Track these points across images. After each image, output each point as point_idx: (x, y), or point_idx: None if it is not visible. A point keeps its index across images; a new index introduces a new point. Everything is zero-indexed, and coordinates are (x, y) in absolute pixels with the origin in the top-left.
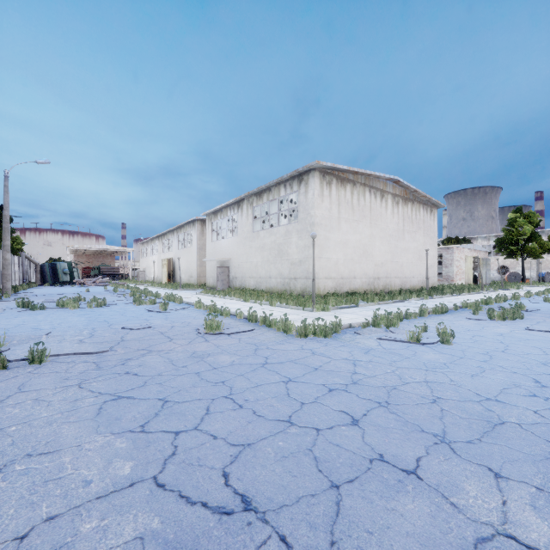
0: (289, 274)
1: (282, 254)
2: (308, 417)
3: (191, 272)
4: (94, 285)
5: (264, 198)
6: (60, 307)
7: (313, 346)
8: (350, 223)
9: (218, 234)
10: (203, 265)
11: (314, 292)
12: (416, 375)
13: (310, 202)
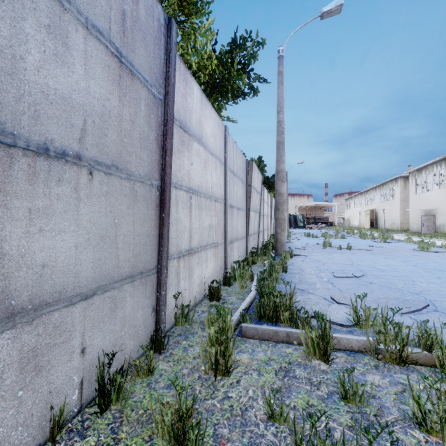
0: None
1: None
2: None
3: (393, 220)
4: (318, 229)
5: None
6: (323, 237)
7: None
8: None
9: (422, 187)
10: (405, 213)
11: None
12: None
13: None
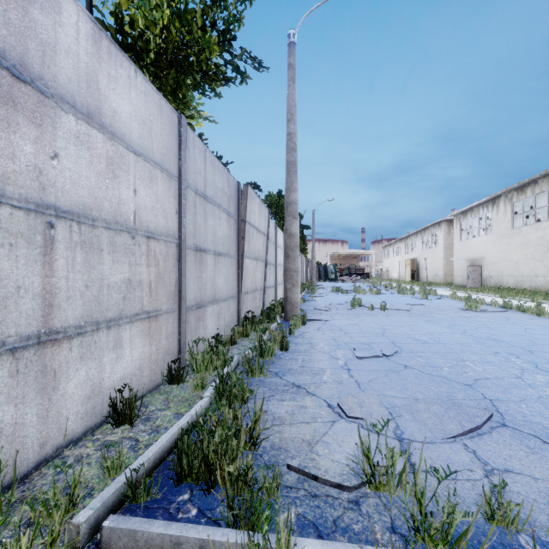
0: None
1: None
2: (534, 336)
3: (436, 271)
4: (352, 282)
5: (527, 192)
6: (355, 293)
7: None
8: None
9: (467, 232)
10: (449, 264)
11: None
12: None
13: None
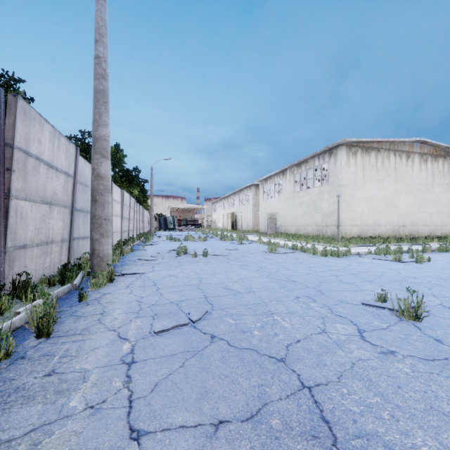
0: (321, 223)
1: (316, 208)
2: (317, 273)
3: (248, 222)
4: (187, 231)
5: (302, 167)
6: (186, 240)
7: (328, 259)
8: (374, 182)
9: (268, 194)
10: (256, 217)
11: (338, 235)
12: (380, 270)
13: (338, 169)
